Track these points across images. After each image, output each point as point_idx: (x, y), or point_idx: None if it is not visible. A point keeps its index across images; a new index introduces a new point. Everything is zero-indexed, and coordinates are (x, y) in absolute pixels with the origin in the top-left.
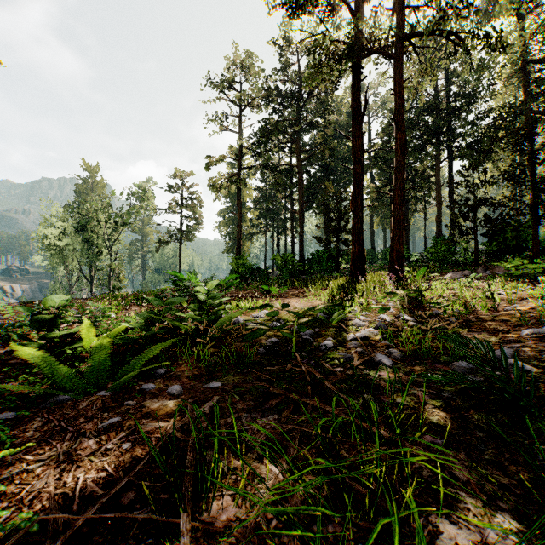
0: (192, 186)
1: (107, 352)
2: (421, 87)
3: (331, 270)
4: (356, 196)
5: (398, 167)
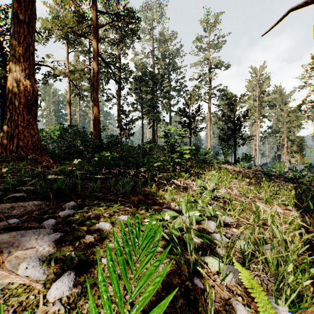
0: None
1: None
2: None
3: None
4: None
5: None
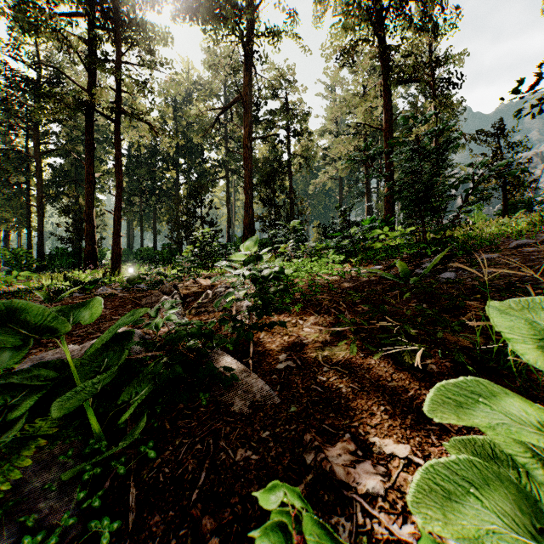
0: None
1: None
2: (164, 123)
3: (76, 266)
4: (89, 208)
5: (118, 196)
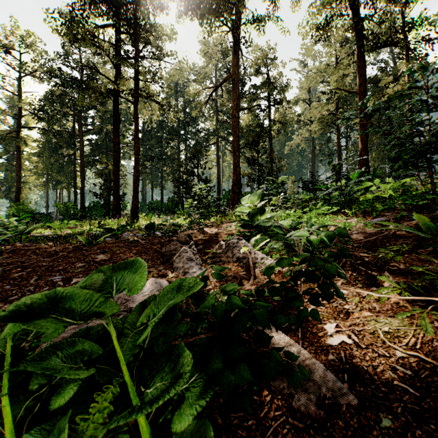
0: None
1: None
2: (169, 103)
3: (106, 215)
4: (115, 171)
5: (136, 161)
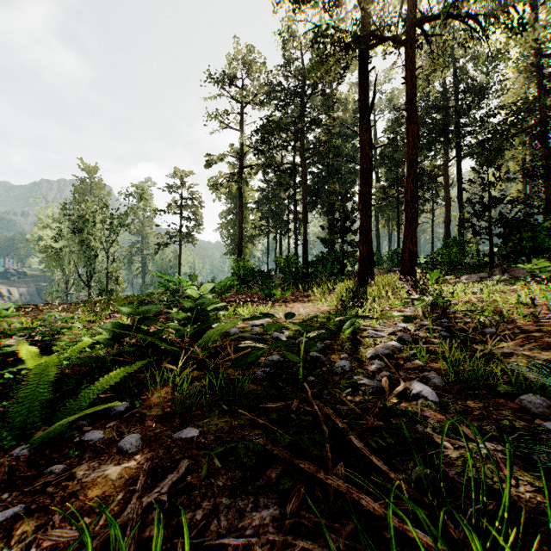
0: (193, 187)
1: (49, 380)
2: (429, 83)
3: (336, 272)
4: (364, 193)
5: (411, 161)
